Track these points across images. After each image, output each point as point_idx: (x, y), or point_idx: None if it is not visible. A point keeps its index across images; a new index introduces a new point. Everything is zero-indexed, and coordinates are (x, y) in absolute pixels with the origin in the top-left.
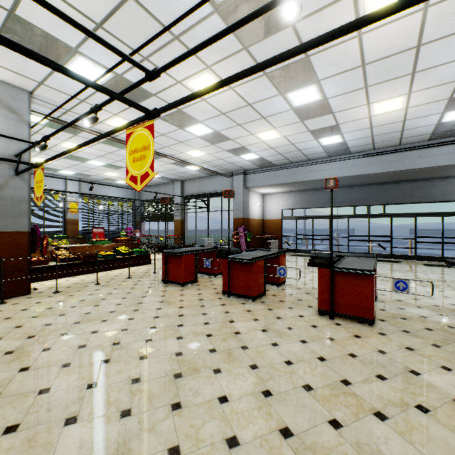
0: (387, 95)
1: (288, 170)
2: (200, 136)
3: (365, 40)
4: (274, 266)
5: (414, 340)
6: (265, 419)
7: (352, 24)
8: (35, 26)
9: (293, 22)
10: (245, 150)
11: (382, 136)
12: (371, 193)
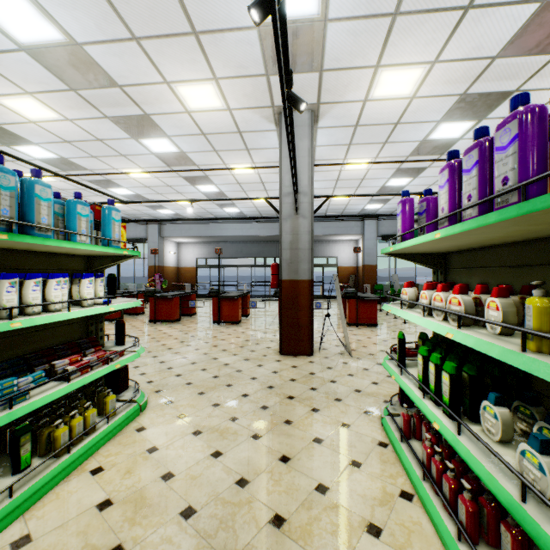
0: (257, 195)
1: (201, 225)
2: (122, 194)
3: (236, 176)
4: (187, 302)
5: (252, 326)
6: (182, 345)
7: (207, 219)
8: (11, 131)
9: (197, 165)
10: (163, 207)
11: (265, 212)
12: (267, 248)
